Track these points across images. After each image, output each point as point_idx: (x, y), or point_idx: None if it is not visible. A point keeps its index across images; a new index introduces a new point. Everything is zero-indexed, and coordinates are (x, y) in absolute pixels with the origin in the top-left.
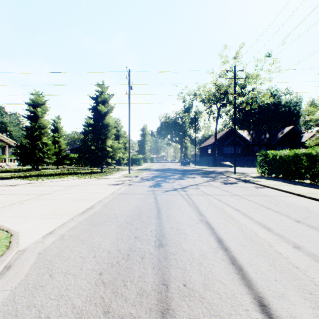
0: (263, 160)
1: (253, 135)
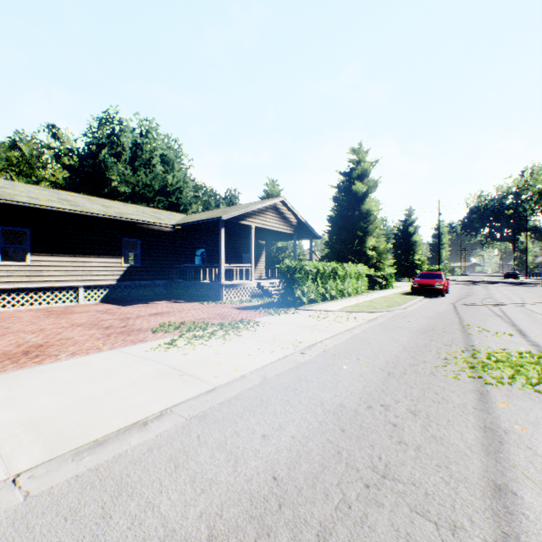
0: None
1: None
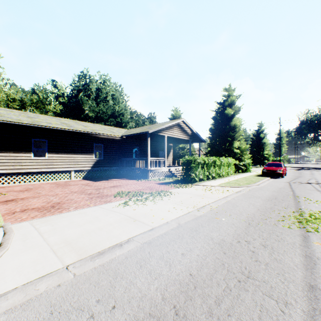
0: None
1: None
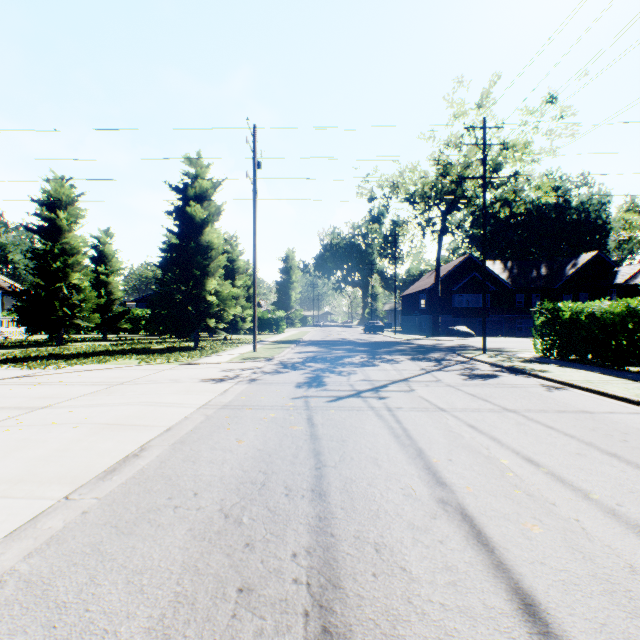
0: (549, 323)
1: (515, 270)
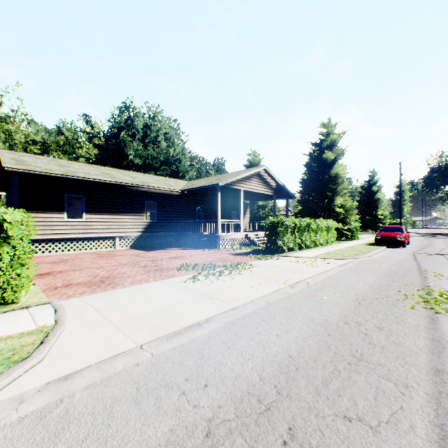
0: None
1: None
